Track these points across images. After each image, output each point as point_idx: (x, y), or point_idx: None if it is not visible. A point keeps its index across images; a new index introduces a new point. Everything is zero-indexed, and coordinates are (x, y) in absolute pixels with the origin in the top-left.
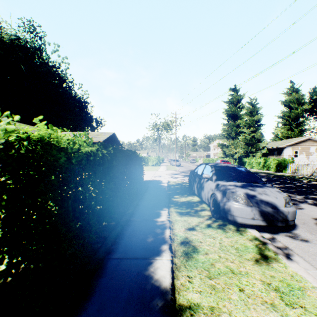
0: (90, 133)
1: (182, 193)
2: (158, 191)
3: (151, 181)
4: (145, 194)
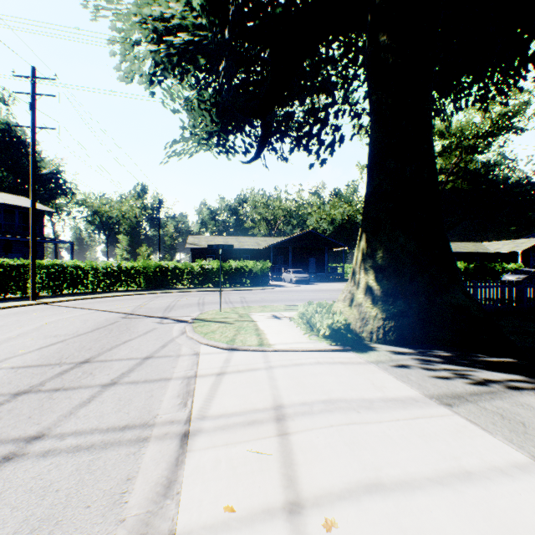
0: (514, 241)
1: None
2: None
3: None
4: None
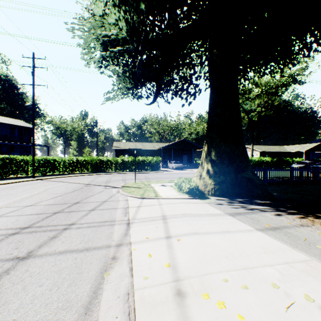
0: (301, 145)
1: None
2: None
3: None
4: None
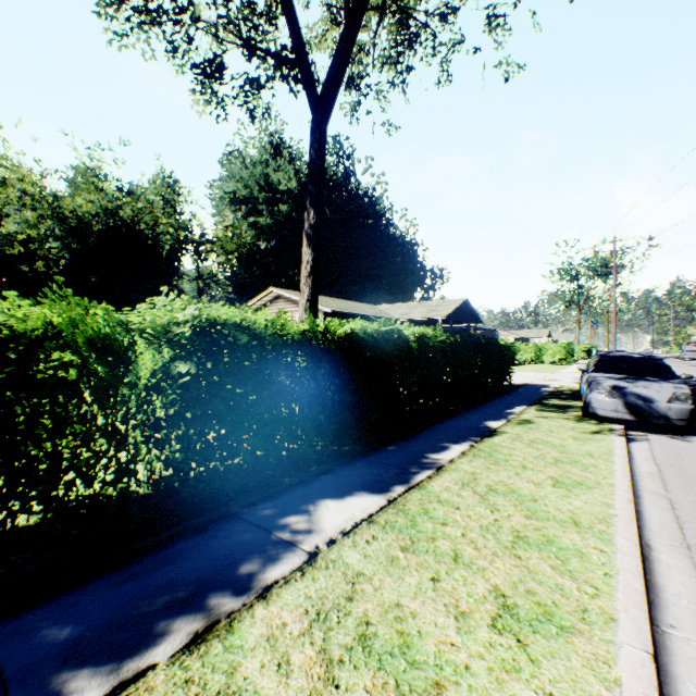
0: (423, 303)
1: (565, 399)
2: (529, 394)
3: (527, 384)
4: (506, 395)
